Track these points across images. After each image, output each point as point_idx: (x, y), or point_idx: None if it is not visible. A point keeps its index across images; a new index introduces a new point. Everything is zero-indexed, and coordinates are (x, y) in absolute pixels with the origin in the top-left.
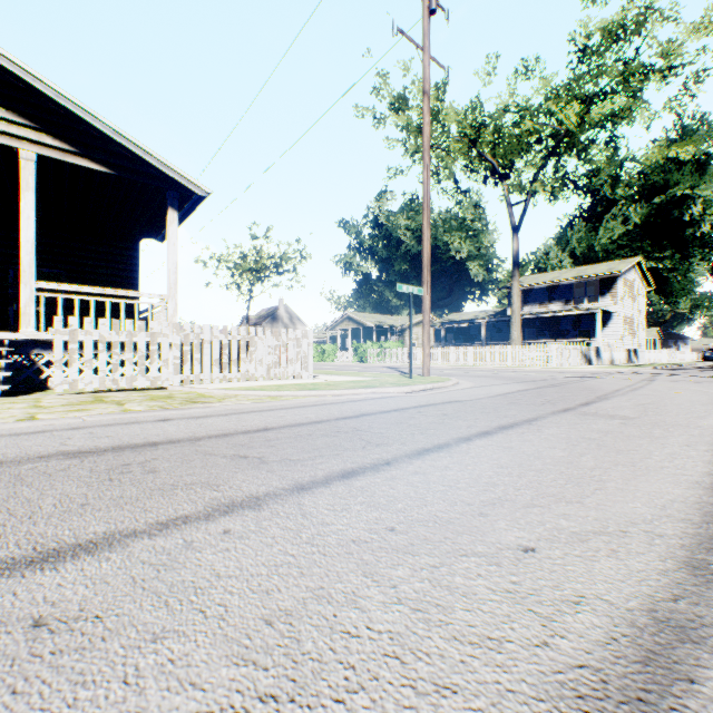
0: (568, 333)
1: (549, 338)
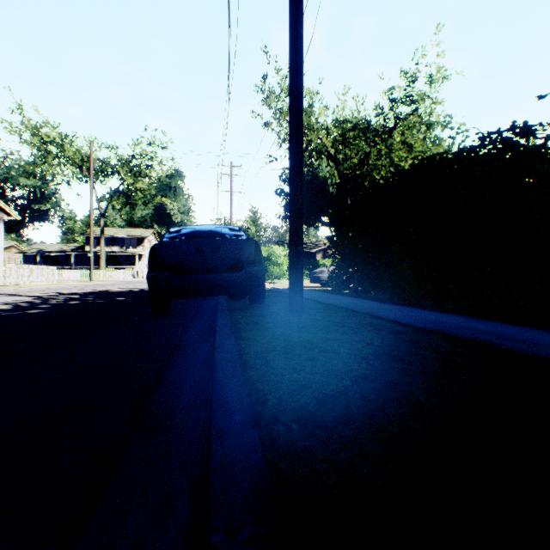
0: (123, 263)
1: (113, 265)
